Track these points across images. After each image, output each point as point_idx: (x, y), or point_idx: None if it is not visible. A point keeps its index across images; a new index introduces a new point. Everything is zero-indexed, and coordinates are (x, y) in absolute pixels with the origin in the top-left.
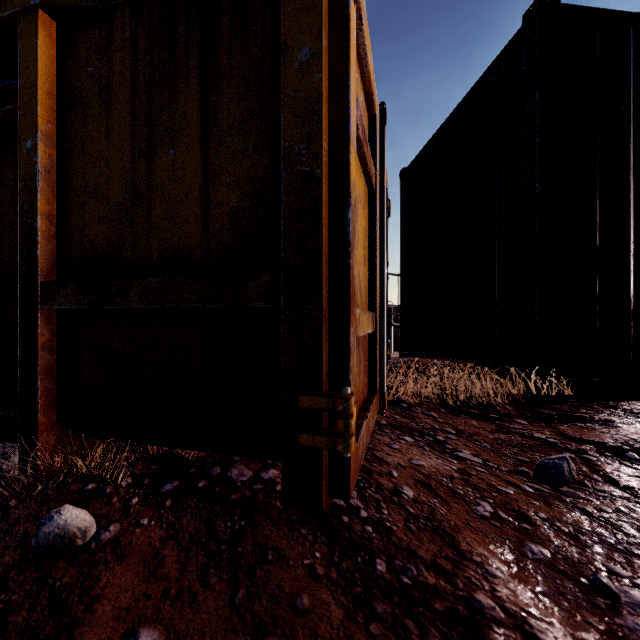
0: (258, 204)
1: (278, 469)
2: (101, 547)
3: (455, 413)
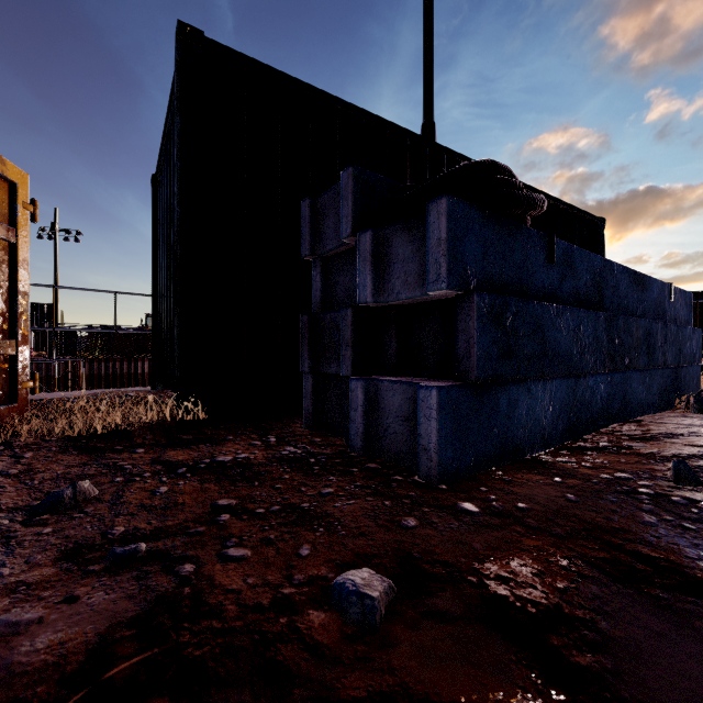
0: None
1: None
2: None
3: (66, 450)
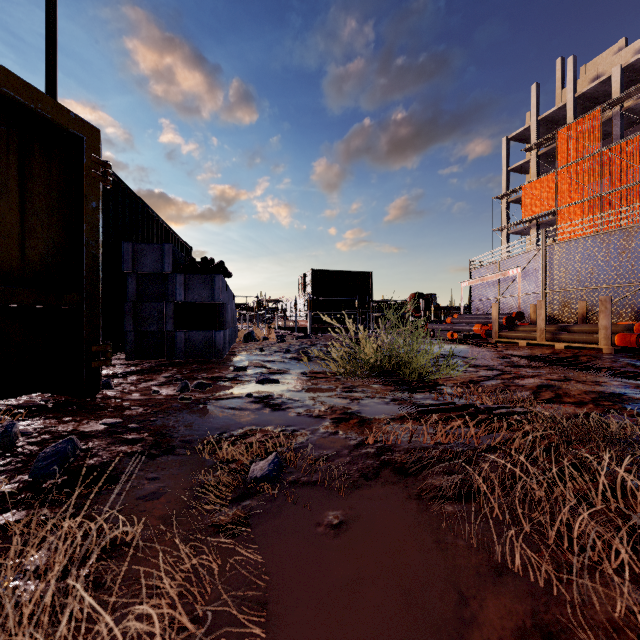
0: (57, 255)
1: (45, 397)
2: (36, 431)
3: None
